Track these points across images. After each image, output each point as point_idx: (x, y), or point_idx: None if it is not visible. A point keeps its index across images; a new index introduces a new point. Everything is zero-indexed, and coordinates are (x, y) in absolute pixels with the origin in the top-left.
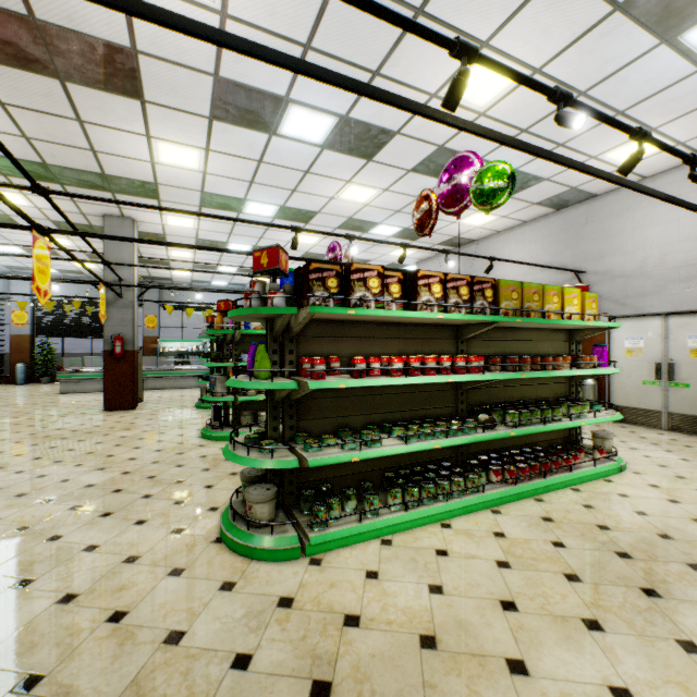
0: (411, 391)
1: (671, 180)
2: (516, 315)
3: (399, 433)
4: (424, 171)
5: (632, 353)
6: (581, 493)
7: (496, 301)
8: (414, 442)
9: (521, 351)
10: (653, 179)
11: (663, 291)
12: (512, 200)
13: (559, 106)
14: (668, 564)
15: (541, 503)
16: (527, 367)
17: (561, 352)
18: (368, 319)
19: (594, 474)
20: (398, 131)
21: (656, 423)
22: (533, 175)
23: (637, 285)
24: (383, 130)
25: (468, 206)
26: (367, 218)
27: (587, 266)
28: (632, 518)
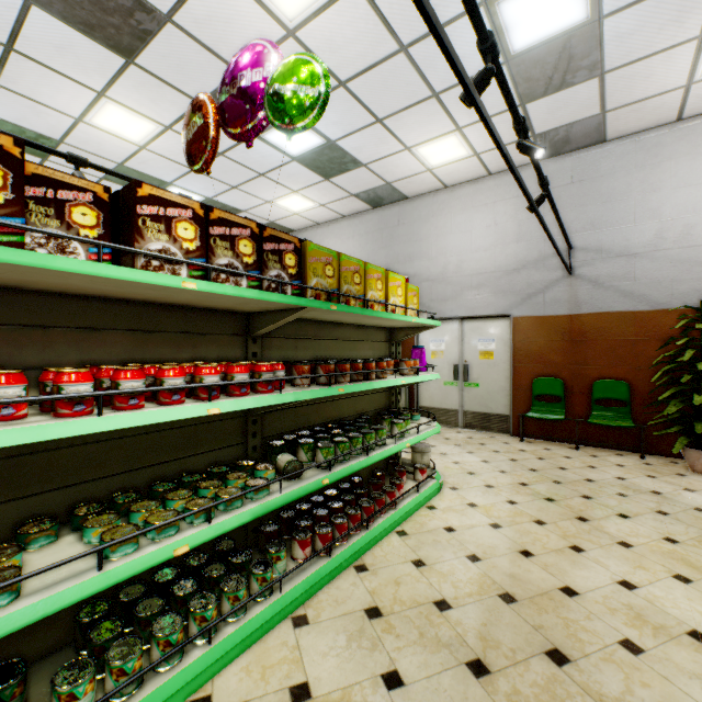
0: (154, 429)
1: (466, 192)
2: (332, 300)
3: (99, 534)
4: None
5: (436, 355)
6: (408, 539)
7: (302, 275)
8: (126, 555)
9: (338, 354)
10: (453, 189)
11: (460, 296)
12: (331, 185)
13: None
14: (530, 666)
15: (365, 575)
16: (346, 377)
17: (382, 355)
18: (11, 280)
19: (418, 502)
20: (168, 14)
21: (454, 421)
22: (351, 156)
23: (440, 290)
24: (142, 2)
25: (264, 126)
26: (149, 171)
27: (399, 268)
28: (468, 572)
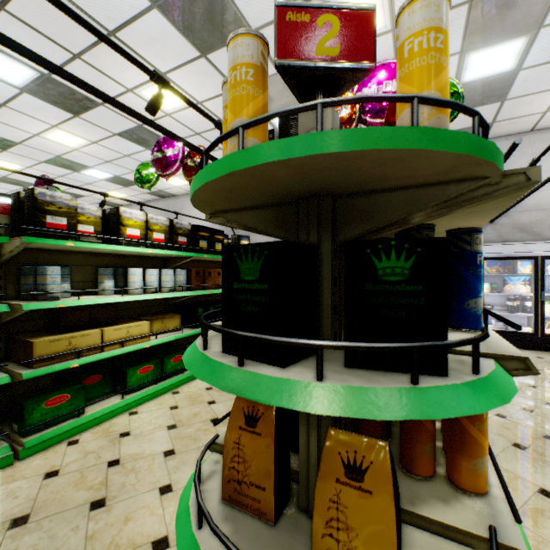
0: None
1: None
2: None
3: None
4: (55, 164)
5: None
6: None
7: None
8: None
9: None
10: None
11: None
12: (130, 189)
13: (49, 184)
14: None
15: None
16: None
17: None
18: None
19: None
20: (20, 142)
21: None
22: (132, 180)
23: None
24: (7, 139)
25: None
26: (22, 179)
27: None
28: None
